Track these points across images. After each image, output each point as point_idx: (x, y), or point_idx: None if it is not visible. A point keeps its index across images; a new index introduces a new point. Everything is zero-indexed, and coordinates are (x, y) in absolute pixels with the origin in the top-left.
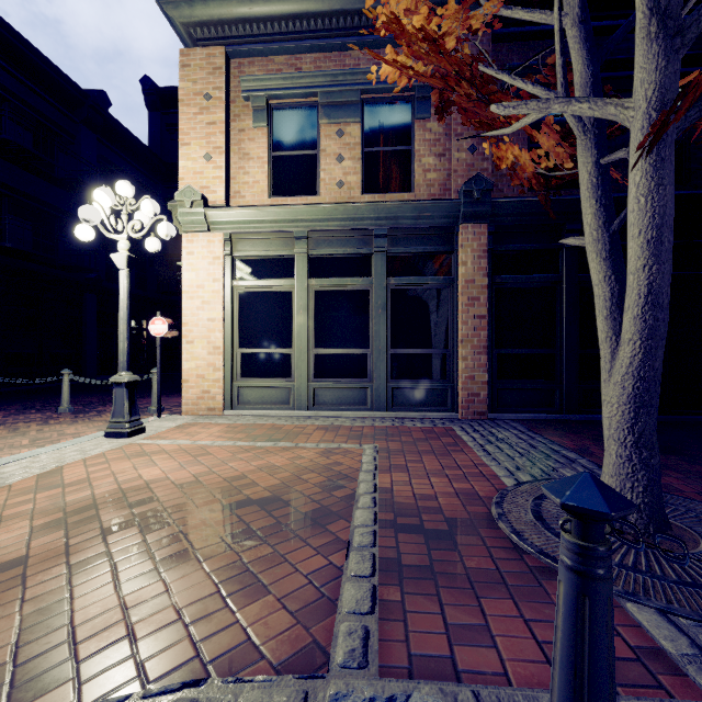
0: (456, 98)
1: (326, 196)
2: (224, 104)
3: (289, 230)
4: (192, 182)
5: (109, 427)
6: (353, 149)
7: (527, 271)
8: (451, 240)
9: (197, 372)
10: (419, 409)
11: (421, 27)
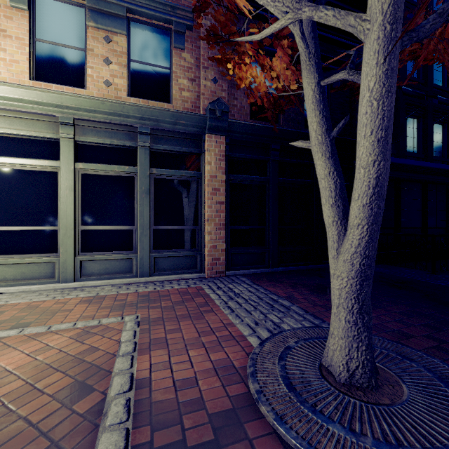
0: None
1: (93, 91)
2: None
3: (53, 114)
4: None
5: None
6: (120, 56)
7: (249, 173)
8: (200, 145)
9: None
10: (176, 272)
11: None
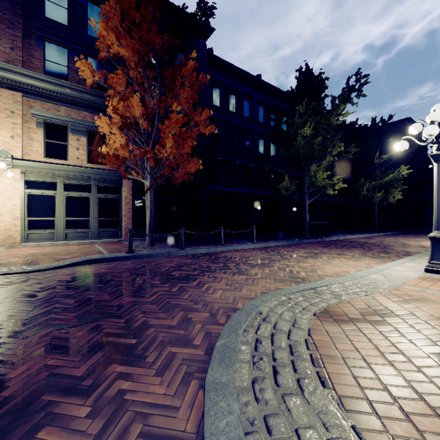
0: (121, 171)
1: (72, 162)
2: (22, 117)
3: (55, 173)
4: (3, 146)
5: None
6: (83, 147)
7: (144, 195)
8: (120, 183)
9: (5, 227)
10: (109, 238)
11: (113, 153)
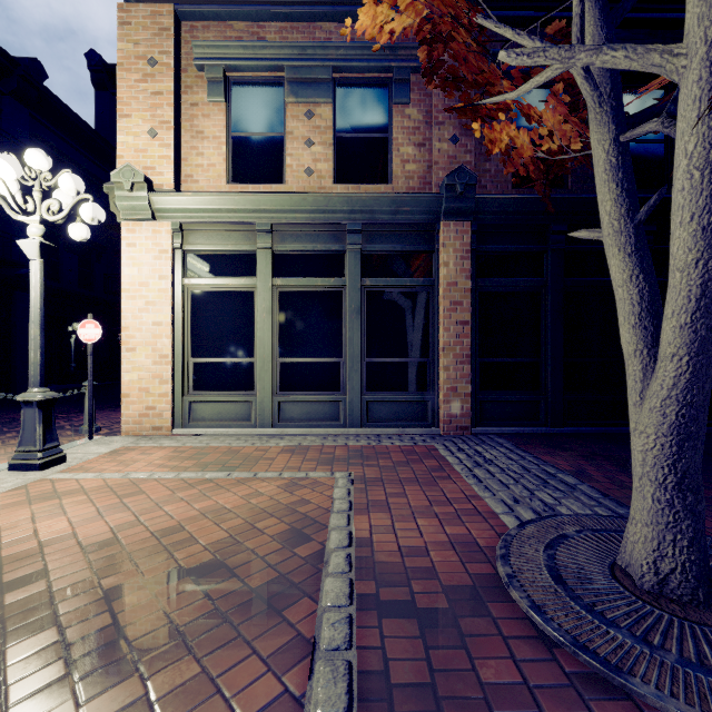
0: (454, 44)
1: (293, 185)
2: (172, 72)
3: (250, 222)
4: (133, 161)
5: (14, 457)
6: (324, 133)
7: (511, 274)
8: (431, 239)
9: (140, 385)
10: (397, 424)
11: None
